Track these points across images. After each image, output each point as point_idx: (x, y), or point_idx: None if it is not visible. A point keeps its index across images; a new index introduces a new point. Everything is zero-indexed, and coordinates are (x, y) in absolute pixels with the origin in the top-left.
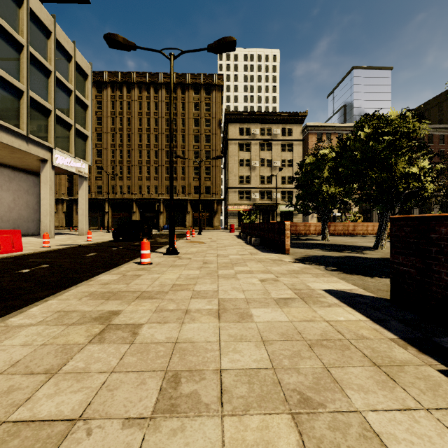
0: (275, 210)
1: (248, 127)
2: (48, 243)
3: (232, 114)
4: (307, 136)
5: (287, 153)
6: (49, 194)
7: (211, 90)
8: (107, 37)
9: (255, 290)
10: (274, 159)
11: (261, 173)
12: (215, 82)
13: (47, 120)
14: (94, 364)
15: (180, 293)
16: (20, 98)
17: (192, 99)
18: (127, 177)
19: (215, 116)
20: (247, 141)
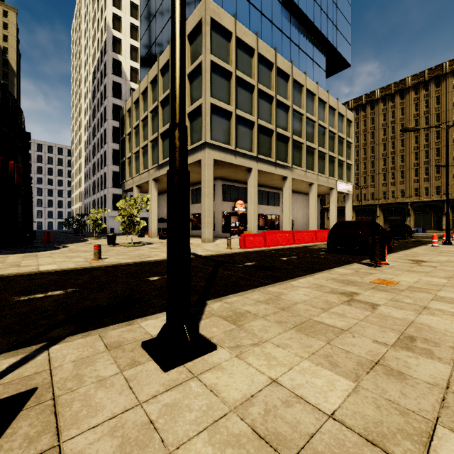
0: None
1: None
2: None
3: None
4: None
5: None
6: (335, 209)
7: None
8: (402, 130)
9: None
10: None
11: None
12: None
13: (334, 164)
14: (448, 254)
15: None
16: (325, 157)
17: (450, 87)
18: (370, 185)
19: None
20: None
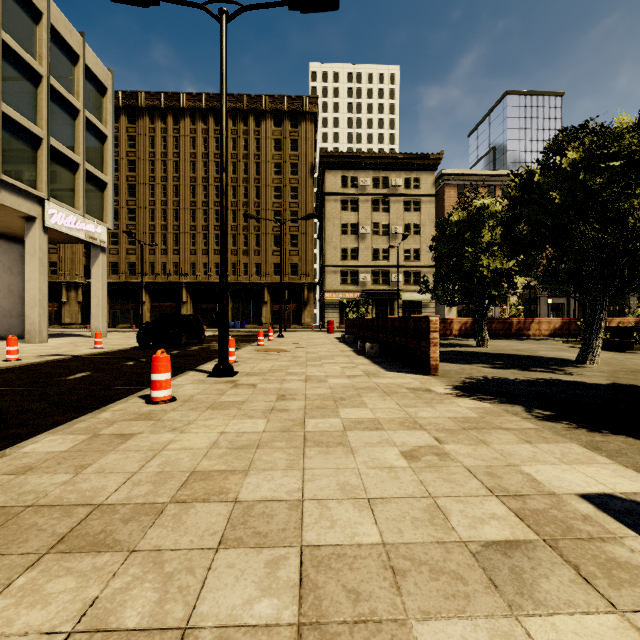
0: (395, 299)
1: (355, 176)
2: (16, 353)
3: (331, 156)
4: (442, 190)
5: (412, 215)
6: (38, 273)
7: (300, 121)
8: None
9: (403, 497)
10: (394, 223)
11: (374, 244)
12: (306, 108)
13: (36, 153)
14: None
15: (196, 516)
16: None
17: (270, 133)
18: (173, 250)
19: (305, 159)
20: (353, 196)
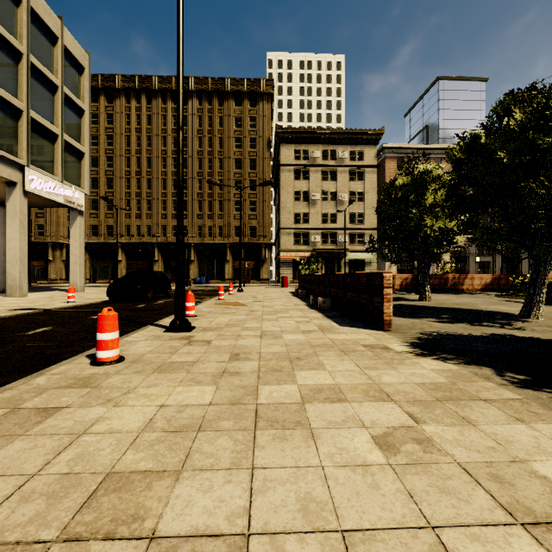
0: (341, 258)
1: (306, 149)
2: None
3: (285, 132)
4: (383, 161)
5: (357, 183)
6: (19, 233)
7: (258, 100)
8: None
9: (391, 529)
10: (340, 191)
11: (323, 209)
12: (263, 89)
13: (17, 124)
14: None
15: None
16: None
17: (232, 111)
18: (146, 214)
19: (262, 134)
20: (305, 167)
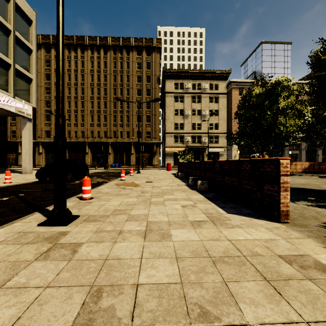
0: (204, 151)
1: (182, 83)
2: None
3: (169, 71)
4: (231, 91)
5: (214, 104)
6: None
7: (151, 52)
8: None
9: None
10: (203, 109)
11: (192, 120)
12: (155, 45)
13: None
14: None
15: None
16: None
17: (135, 59)
18: (81, 124)
19: (154, 73)
20: (181, 94)
